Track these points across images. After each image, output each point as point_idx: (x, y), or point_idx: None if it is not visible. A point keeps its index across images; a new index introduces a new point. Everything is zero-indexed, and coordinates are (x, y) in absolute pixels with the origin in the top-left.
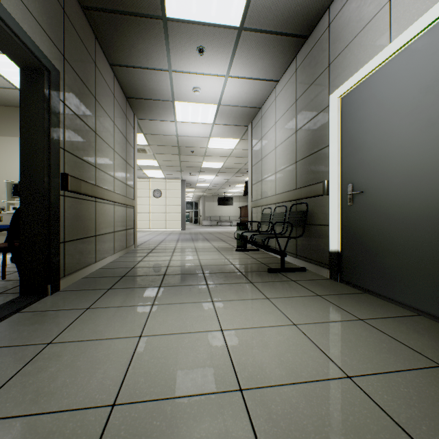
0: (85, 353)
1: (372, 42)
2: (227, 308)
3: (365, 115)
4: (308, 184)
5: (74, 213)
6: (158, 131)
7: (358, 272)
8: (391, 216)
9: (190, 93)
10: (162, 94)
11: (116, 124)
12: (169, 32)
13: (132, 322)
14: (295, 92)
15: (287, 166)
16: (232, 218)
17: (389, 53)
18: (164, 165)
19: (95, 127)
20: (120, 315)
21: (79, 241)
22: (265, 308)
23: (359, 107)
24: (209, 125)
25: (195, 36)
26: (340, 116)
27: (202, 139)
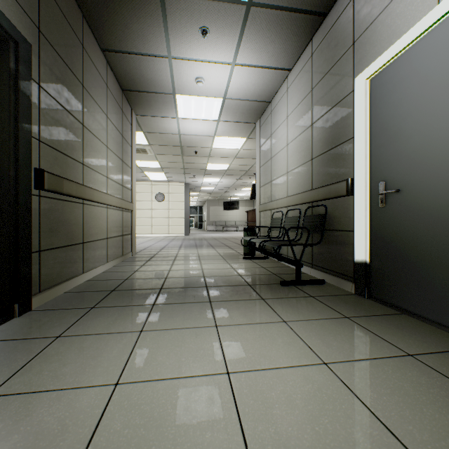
0: (31, 416)
1: (413, 7)
2: (234, 336)
3: (403, 97)
4: (326, 184)
5: (53, 217)
6: (159, 129)
7: (393, 288)
8: (440, 220)
9: (192, 85)
10: (162, 85)
11: (109, 118)
12: (167, 8)
13: (110, 358)
14: (311, 80)
15: (301, 164)
16: (238, 223)
17: (438, 15)
18: (166, 167)
19: (83, 118)
20: (97, 347)
21: (60, 250)
22: (282, 336)
23: (394, 88)
24: (214, 122)
25: (197, 14)
26: (368, 102)
27: (206, 138)
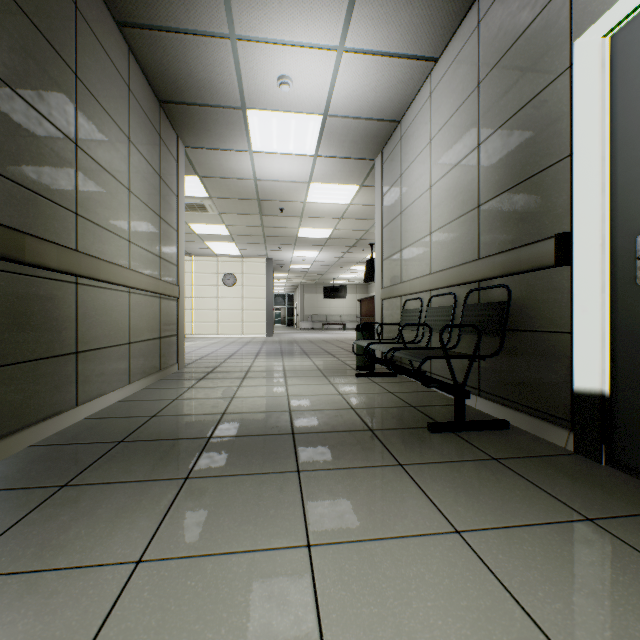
0: None
1: None
2: (351, 584)
3: None
4: (509, 248)
5: (4, 306)
6: (223, 171)
7: None
8: None
9: (273, 90)
10: (223, 93)
11: (134, 143)
12: None
13: None
14: (477, 69)
15: (457, 217)
16: (344, 318)
17: None
18: (238, 234)
19: (76, 133)
20: (11, 624)
21: (21, 367)
22: (465, 586)
23: None
24: (308, 158)
25: None
26: (609, 79)
27: (296, 186)
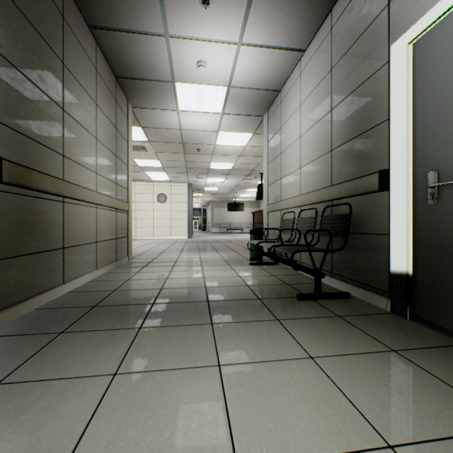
0: None
1: None
2: (245, 385)
3: None
4: (351, 178)
5: (19, 217)
6: (158, 123)
7: (450, 309)
8: None
9: (193, 70)
10: (159, 71)
11: (99, 106)
12: None
13: (56, 432)
14: (330, 58)
15: (318, 157)
16: (242, 225)
17: None
18: (168, 166)
19: (63, 101)
20: (43, 406)
21: (30, 257)
22: (313, 386)
23: (451, 47)
24: (217, 115)
25: None
26: (411, 72)
27: (209, 134)
